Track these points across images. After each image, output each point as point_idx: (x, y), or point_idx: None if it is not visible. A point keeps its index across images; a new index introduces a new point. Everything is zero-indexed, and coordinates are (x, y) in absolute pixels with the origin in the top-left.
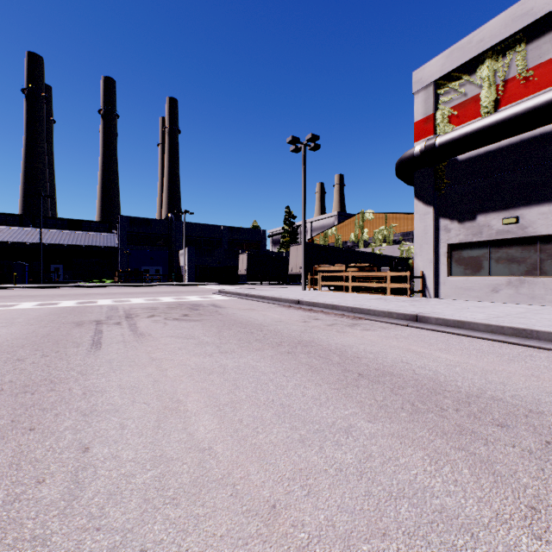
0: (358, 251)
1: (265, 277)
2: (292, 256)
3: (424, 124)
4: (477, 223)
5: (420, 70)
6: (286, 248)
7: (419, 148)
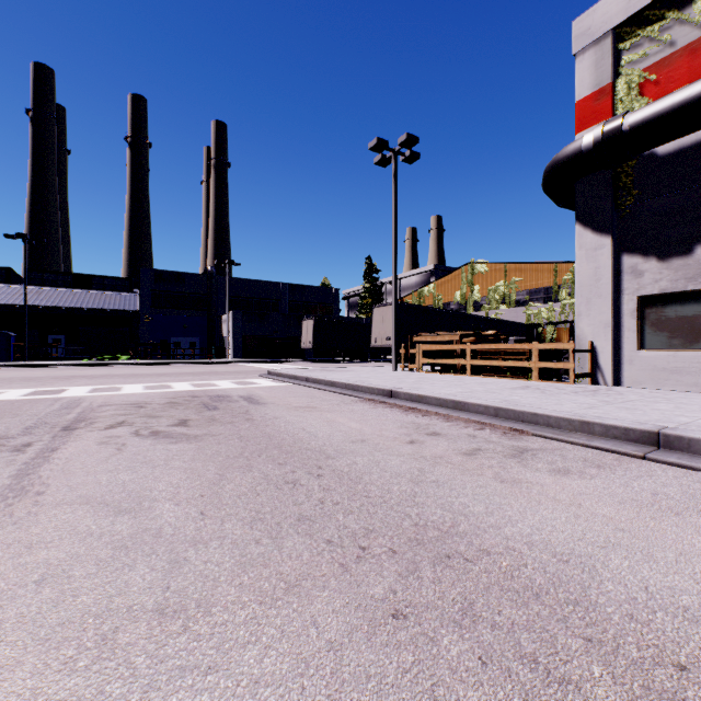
0: (469, 315)
1: (338, 351)
2: (376, 322)
3: (595, 102)
4: (695, 260)
5: (587, 14)
6: (367, 313)
7: (591, 137)
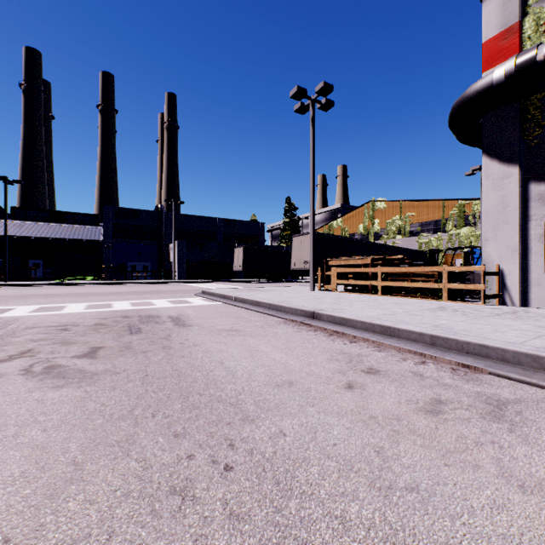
0: (372, 243)
1: (263, 273)
2: (295, 249)
3: (502, 41)
4: None
5: None
6: (287, 242)
7: (503, 70)
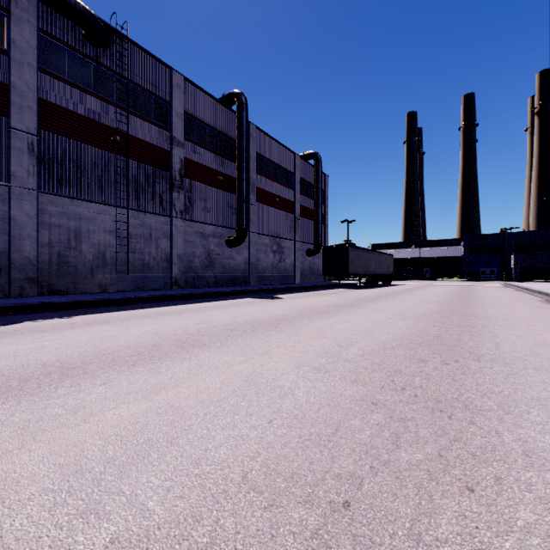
0: None
1: None
2: None
3: None
4: None
5: None
6: None
7: None
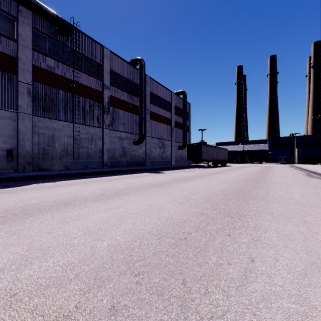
0: None
1: None
2: None
3: None
4: None
5: None
6: None
7: None
